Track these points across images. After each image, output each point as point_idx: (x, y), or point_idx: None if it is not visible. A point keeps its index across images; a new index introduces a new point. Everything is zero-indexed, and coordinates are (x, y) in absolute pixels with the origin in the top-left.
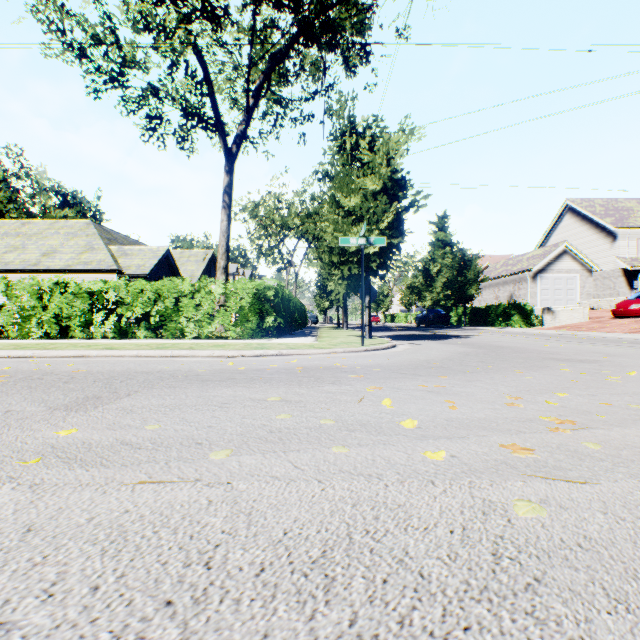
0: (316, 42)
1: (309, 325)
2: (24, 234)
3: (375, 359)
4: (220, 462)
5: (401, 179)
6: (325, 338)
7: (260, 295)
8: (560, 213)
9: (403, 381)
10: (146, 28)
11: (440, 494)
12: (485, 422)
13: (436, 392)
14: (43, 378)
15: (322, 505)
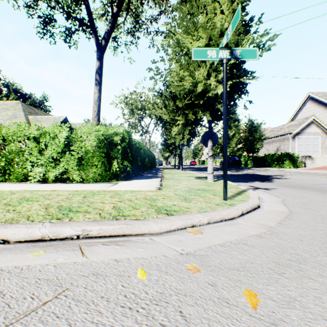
0: None
1: (157, 166)
2: None
3: None
4: None
5: (245, 24)
6: (169, 181)
7: (107, 140)
8: (304, 101)
9: None
10: None
11: None
12: None
13: None
14: None
15: None
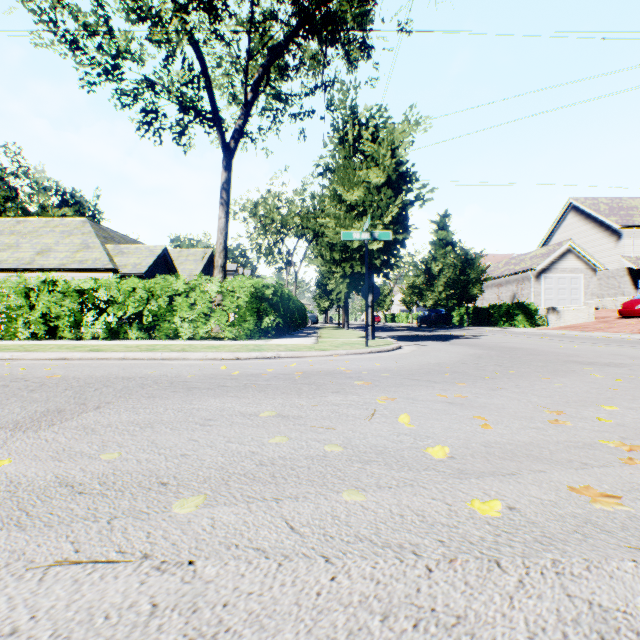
0: (316, 35)
1: (309, 325)
2: (18, 232)
3: (381, 362)
4: (185, 519)
5: (406, 172)
6: (326, 339)
7: (258, 294)
8: (563, 212)
9: (417, 389)
10: (140, 17)
11: (517, 590)
12: (534, 449)
13: (459, 404)
14: (9, 385)
15: (333, 617)
